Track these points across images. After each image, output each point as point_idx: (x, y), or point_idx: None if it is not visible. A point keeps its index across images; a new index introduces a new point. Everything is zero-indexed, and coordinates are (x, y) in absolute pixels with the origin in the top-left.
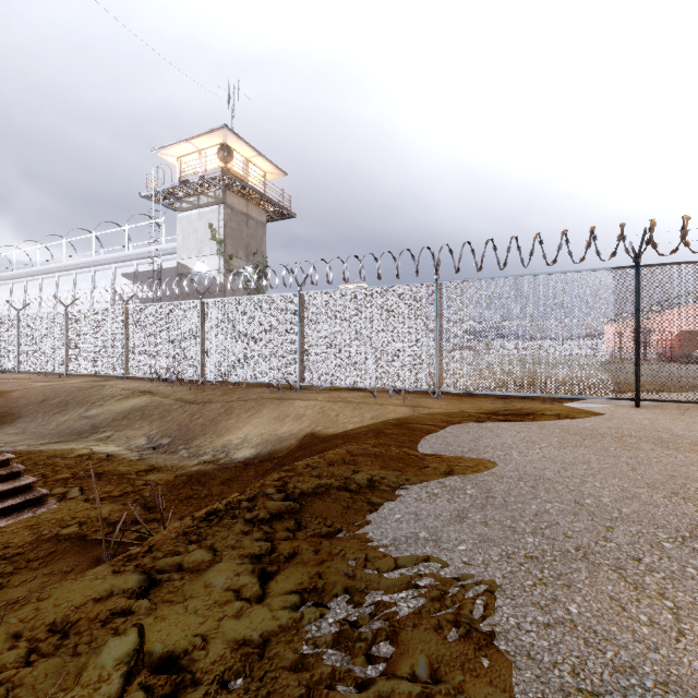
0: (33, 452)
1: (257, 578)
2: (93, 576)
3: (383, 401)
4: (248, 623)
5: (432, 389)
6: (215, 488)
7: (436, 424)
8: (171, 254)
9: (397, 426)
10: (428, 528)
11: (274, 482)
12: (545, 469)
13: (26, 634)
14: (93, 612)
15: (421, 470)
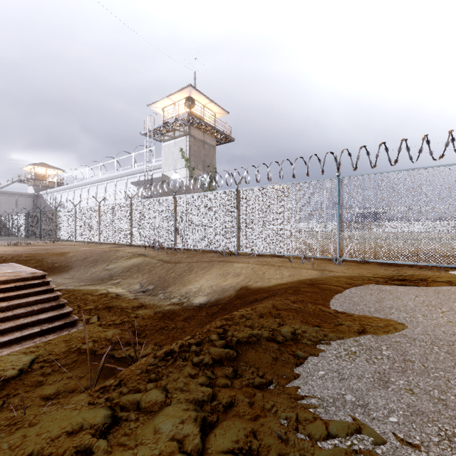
0: (76, 290)
1: (199, 429)
2: (73, 405)
3: (297, 265)
4: None
5: (335, 257)
6: (179, 323)
7: (342, 286)
8: (158, 169)
9: (310, 286)
10: (353, 390)
11: (217, 329)
12: (455, 334)
13: None
14: (62, 448)
15: (336, 327)
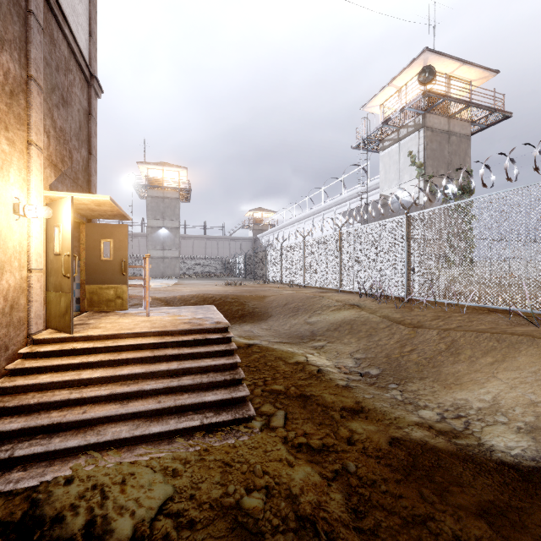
0: (269, 349)
1: None
2: None
3: None
4: None
5: None
6: (471, 522)
7: None
8: (374, 189)
9: None
10: None
11: None
12: None
13: None
14: None
15: None
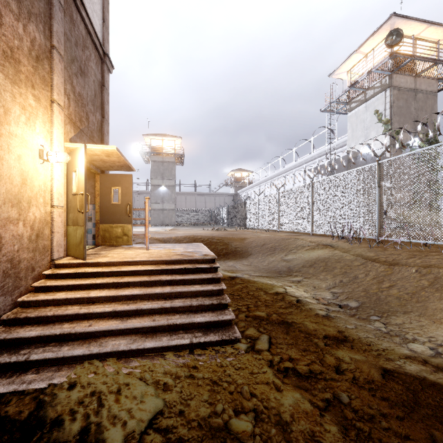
0: (250, 281)
1: None
2: None
3: None
4: None
5: None
6: None
7: None
8: (342, 147)
9: None
10: None
11: None
12: None
13: None
14: None
15: None
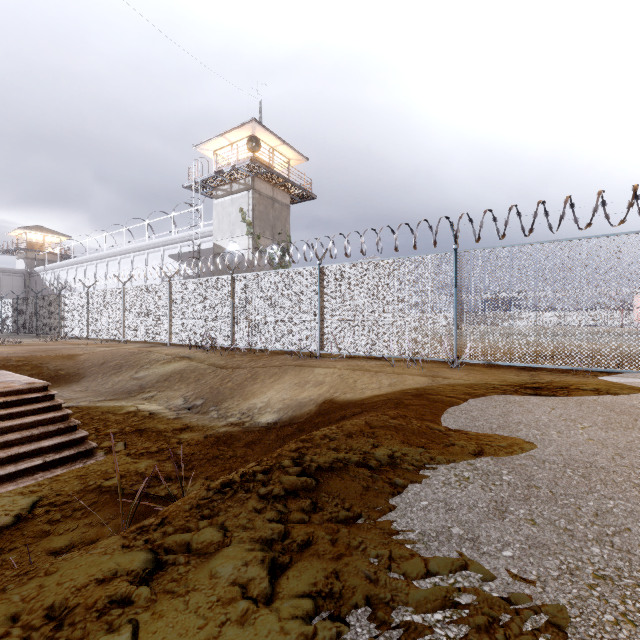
0: (91, 407)
1: (267, 571)
2: (103, 549)
3: (400, 371)
4: (252, 634)
5: (451, 360)
6: (239, 449)
7: (458, 396)
8: (208, 237)
9: (416, 397)
10: (461, 522)
11: (291, 453)
12: (595, 454)
13: (23, 617)
14: (92, 598)
15: (447, 448)
